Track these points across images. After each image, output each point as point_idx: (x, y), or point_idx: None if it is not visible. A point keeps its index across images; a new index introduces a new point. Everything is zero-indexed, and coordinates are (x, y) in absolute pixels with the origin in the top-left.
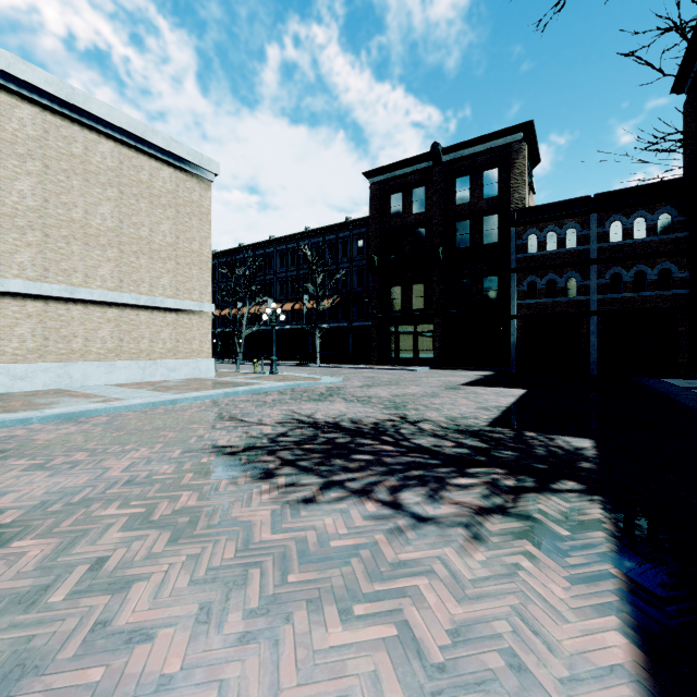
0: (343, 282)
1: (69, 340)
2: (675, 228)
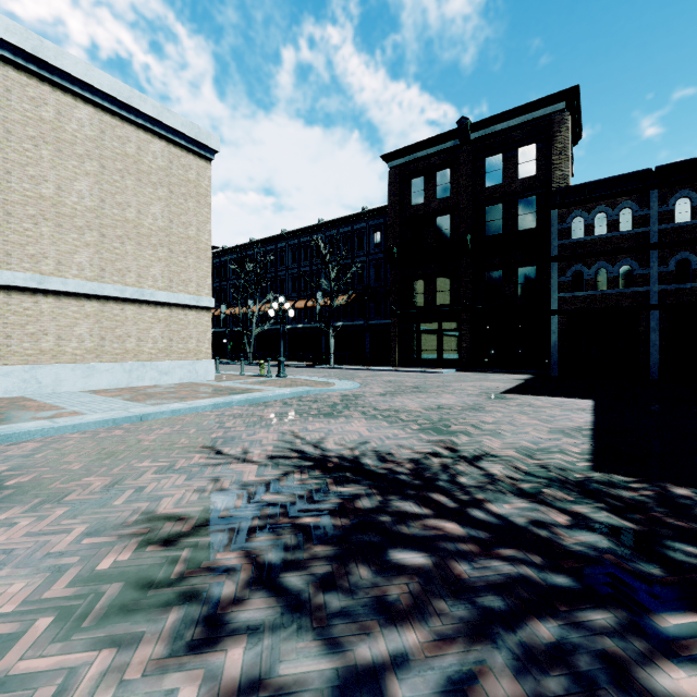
0: (359, 277)
1: (37, 338)
2: None
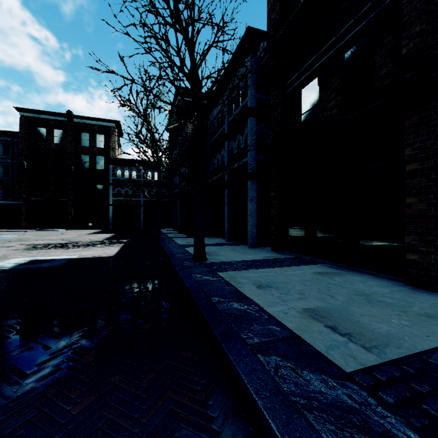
0: None
1: None
2: (166, 178)
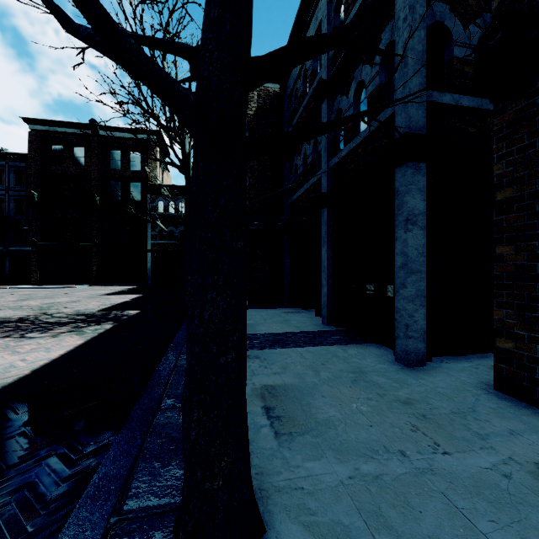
0: None
1: None
2: None
